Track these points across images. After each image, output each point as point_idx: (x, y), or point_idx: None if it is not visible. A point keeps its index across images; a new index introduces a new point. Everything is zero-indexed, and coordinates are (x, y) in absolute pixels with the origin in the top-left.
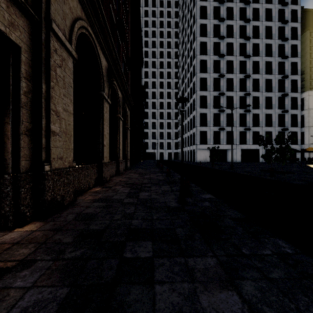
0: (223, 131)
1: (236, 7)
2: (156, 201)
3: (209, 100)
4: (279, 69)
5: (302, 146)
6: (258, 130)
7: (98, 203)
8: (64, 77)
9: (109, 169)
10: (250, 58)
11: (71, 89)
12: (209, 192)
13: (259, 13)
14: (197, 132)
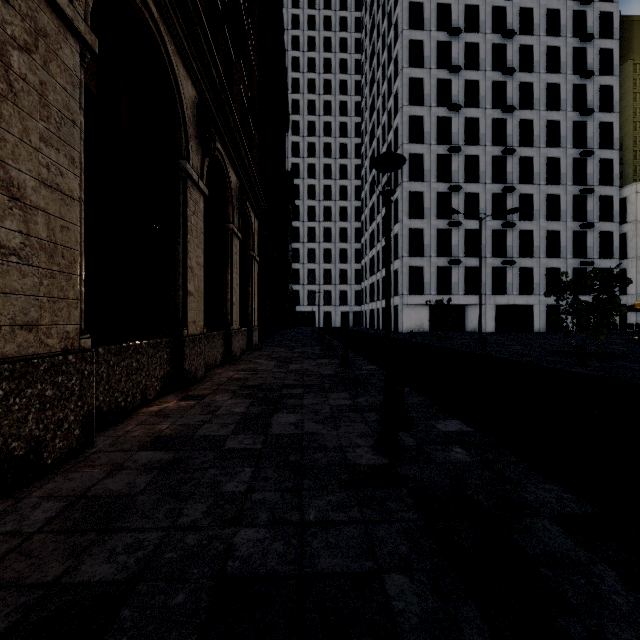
0: (458, 267)
1: (486, 5)
2: (316, 445)
3: (427, 202)
4: (575, 137)
5: (623, 299)
6: (532, 266)
7: (150, 454)
8: (45, 87)
9: (204, 352)
10: (515, 114)
11: (74, 128)
12: (452, 414)
13: (533, 20)
14: (404, 269)
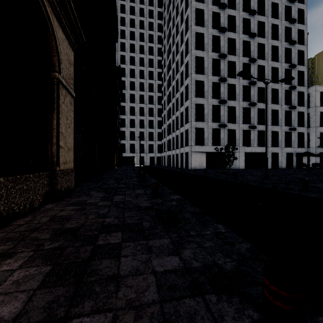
0: (224, 129)
1: None
2: None
3: (206, 88)
4: (285, 57)
5: (308, 149)
6: (264, 129)
7: None
8: None
9: None
10: (255, 39)
11: None
12: None
13: None
14: (192, 129)
